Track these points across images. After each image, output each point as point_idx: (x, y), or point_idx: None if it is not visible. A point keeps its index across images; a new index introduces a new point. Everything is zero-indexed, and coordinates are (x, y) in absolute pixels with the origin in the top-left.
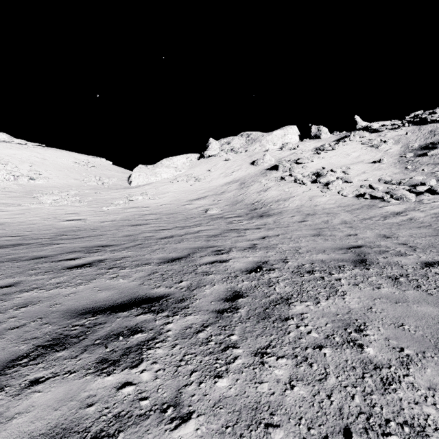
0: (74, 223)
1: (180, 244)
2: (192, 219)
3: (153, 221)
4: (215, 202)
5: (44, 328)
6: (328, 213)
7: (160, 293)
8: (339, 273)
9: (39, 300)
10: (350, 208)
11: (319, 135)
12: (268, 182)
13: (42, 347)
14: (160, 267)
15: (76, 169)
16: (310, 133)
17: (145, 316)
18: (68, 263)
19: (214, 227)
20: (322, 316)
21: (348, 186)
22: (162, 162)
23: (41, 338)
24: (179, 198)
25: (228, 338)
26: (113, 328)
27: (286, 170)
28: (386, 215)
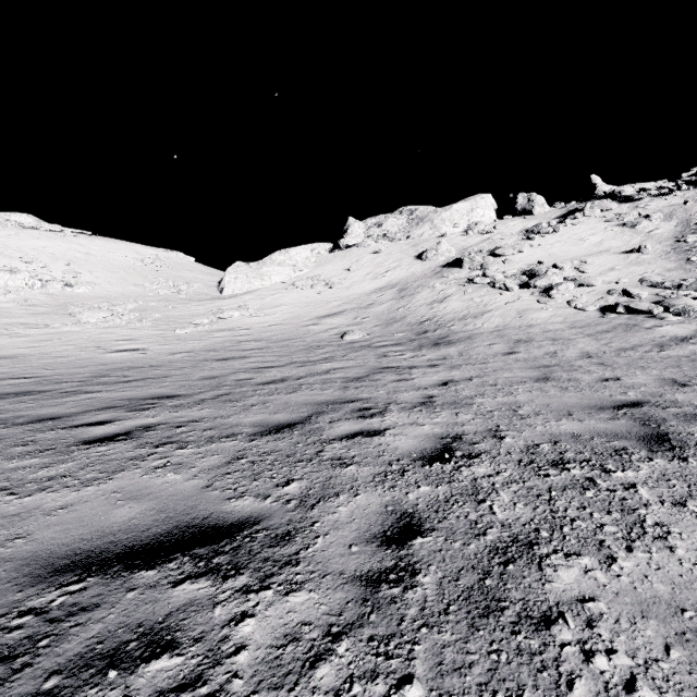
0: (127, 356)
1: (295, 395)
2: (319, 348)
3: (255, 353)
4: (358, 320)
5: None
6: (555, 339)
7: (242, 512)
8: (623, 468)
9: None
10: (593, 331)
11: (531, 209)
12: (446, 288)
13: None
14: (252, 444)
15: (138, 270)
16: (515, 206)
17: (194, 587)
18: (91, 431)
19: (356, 363)
20: (640, 614)
21: (586, 293)
22: (273, 258)
23: None
24: (299, 314)
25: (397, 695)
26: (108, 627)
27: (476, 267)
28: (662, 343)
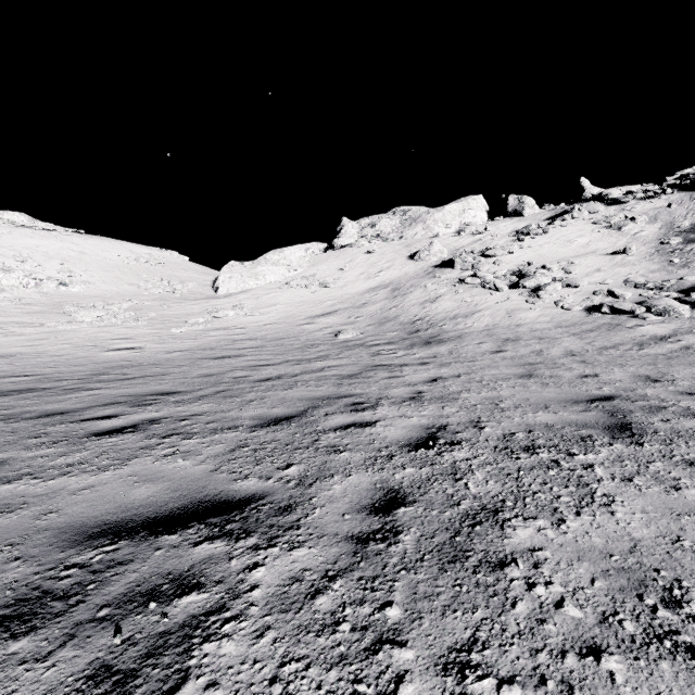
0: (124, 355)
1: (291, 391)
2: (313, 347)
3: (251, 352)
4: (352, 319)
5: (8, 572)
6: (541, 338)
7: (248, 490)
8: (586, 452)
9: (23, 502)
10: (578, 330)
11: (522, 210)
12: (438, 288)
13: None
14: (253, 434)
15: (132, 269)
16: (506, 207)
17: (212, 546)
18: (99, 424)
19: (349, 361)
20: (577, 558)
21: (573, 293)
22: (267, 257)
23: None
24: (293, 314)
25: (379, 614)
26: (143, 575)
27: (467, 267)
28: (642, 341)
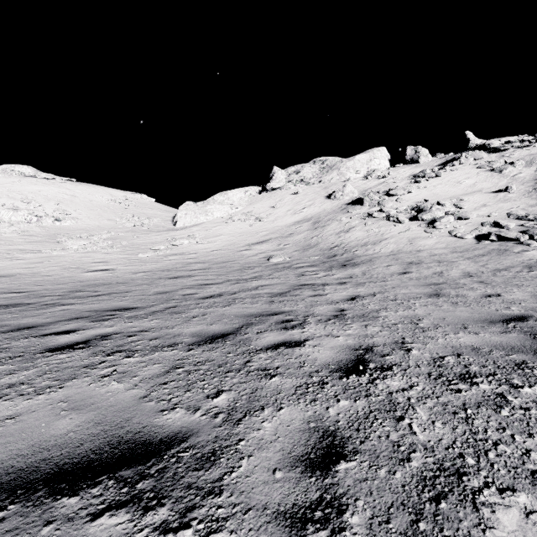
0: (99, 275)
1: (229, 308)
2: (250, 269)
3: (200, 273)
4: (281, 246)
5: None
6: (440, 261)
7: (172, 427)
8: (530, 384)
9: None
10: (472, 254)
11: (417, 158)
12: (350, 221)
13: None
14: (189, 353)
15: (111, 208)
16: (404, 156)
17: (112, 522)
18: (57, 339)
19: (279, 281)
20: None
21: (464, 224)
22: (215, 198)
23: None
24: (234, 242)
25: None
26: None
27: (374, 204)
28: (531, 264)
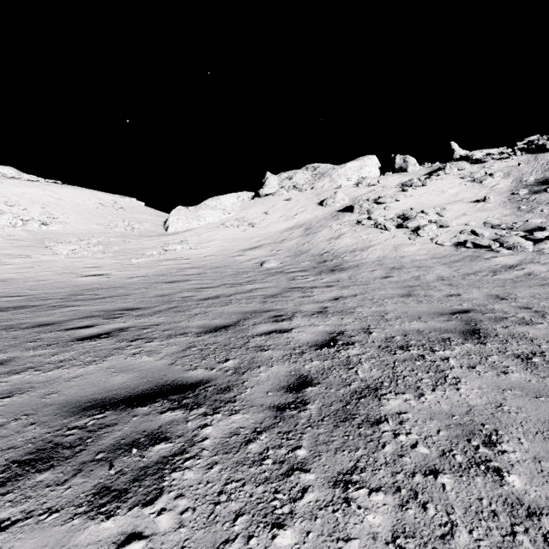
0: (95, 280)
1: (227, 307)
2: (244, 274)
3: (195, 277)
4: (273, 252)
5: (27, 432)
6: (420, 267)
7: (197, 377)
8: (444, 349)
9: (30, 387)
10: (448, 260)
11: (406, 167)
12: (341, 227)
13: (18, 464)
14: (199, 338)
15: (99, 212)
16: (394, 165)
17: (173, 414)
18: (80, 332)
19: (272, 284)
20: (429, 418)
21: (444, 232)
22: (207, 203)
23: (20, 448)
24: (228, 248)
25: (292, 453)
26: (125, 433)
27: (363, 212)
28: (496, 269)
